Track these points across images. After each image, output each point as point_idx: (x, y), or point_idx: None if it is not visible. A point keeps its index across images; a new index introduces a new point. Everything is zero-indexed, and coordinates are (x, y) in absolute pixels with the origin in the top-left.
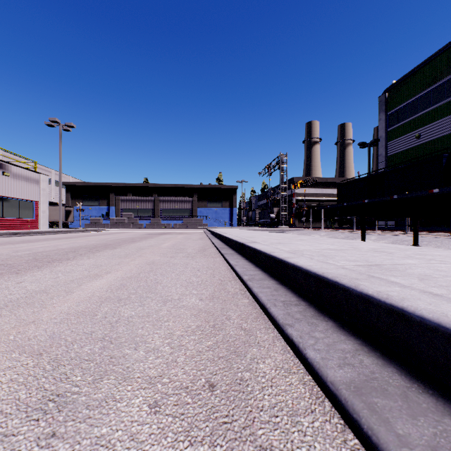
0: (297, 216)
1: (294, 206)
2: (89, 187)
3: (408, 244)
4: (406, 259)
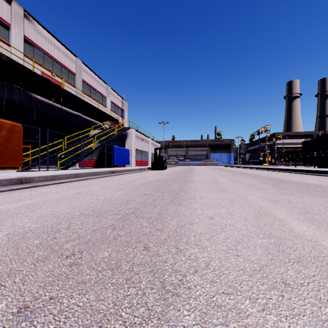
0: (277, 158)
1: (275, 151)
2: None
3: None
4: None
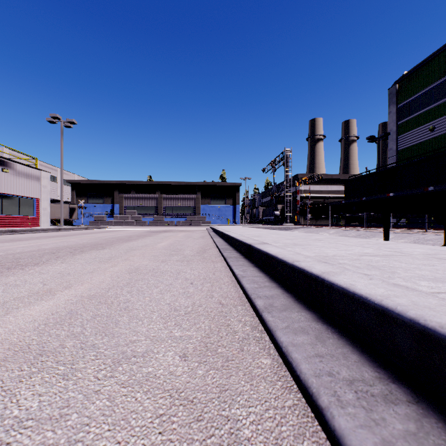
0: (302, 214)
1: (298, 203)
2: (93, 184)
3: (434, 244)
4: None
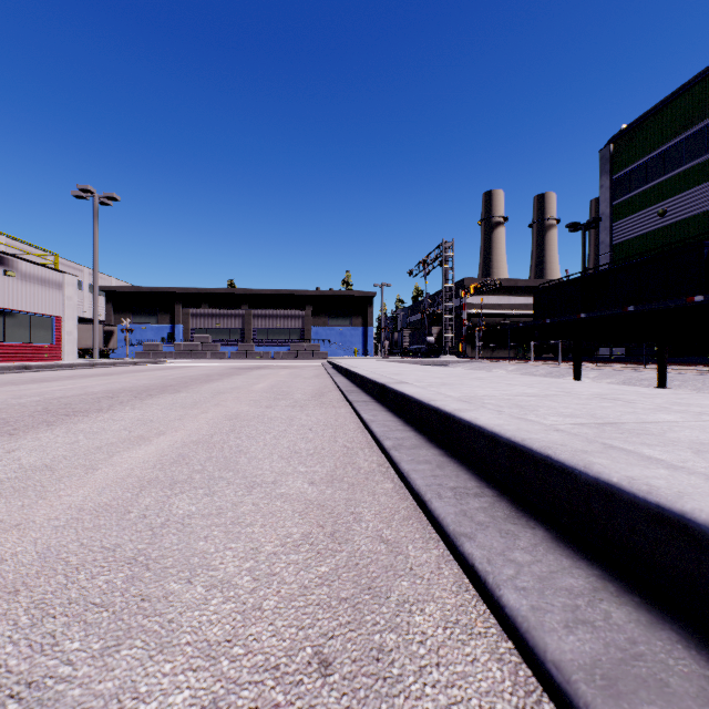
0: (470, 340)
1: (464, 323)
2: (141, 294)
3: (649, 385)
4: (659, 413)
